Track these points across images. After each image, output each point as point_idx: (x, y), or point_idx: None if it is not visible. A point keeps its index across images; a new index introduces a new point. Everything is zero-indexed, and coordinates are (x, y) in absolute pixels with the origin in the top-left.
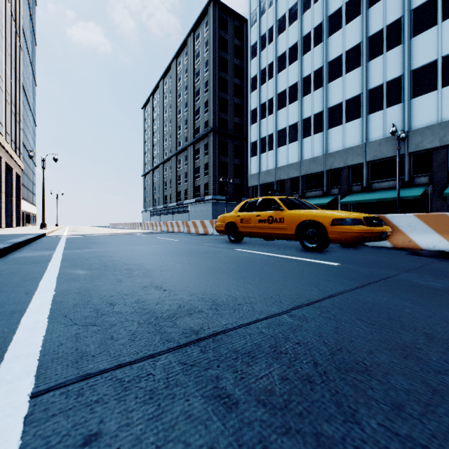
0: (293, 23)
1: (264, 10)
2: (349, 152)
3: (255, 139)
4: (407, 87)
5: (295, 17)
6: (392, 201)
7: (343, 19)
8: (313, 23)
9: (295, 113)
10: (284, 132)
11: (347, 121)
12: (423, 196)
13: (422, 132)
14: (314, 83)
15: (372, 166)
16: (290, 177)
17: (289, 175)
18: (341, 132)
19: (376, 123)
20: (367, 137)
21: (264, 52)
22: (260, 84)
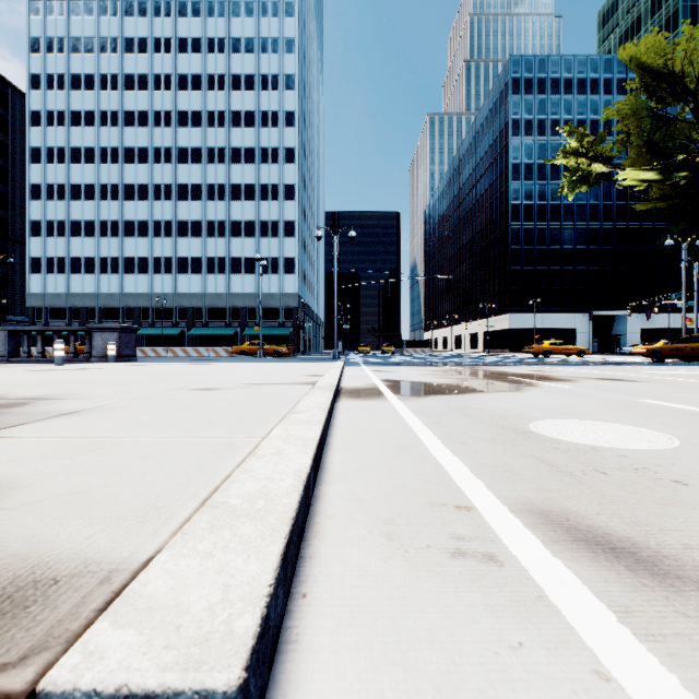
0: (90, 164)
1: (52, 122)
2: (141, 297)
3: (37, 255)
4: (175, 266)
5: (92, 160)
6: (168, 335)
7: (136, 195)
8: (110, 179)
9: (92, 248)
10: (79, 261)
11: (139, 273)
12: (184, 333)
13: (182, 296)
14: (112, 231)
15: (157, 310)
16: (87, 306)
17: (85, 304)
18: (134, 280)
19: (158, 282)
20: (153, 290)
21: (53, 167)
22: (46, 198)
